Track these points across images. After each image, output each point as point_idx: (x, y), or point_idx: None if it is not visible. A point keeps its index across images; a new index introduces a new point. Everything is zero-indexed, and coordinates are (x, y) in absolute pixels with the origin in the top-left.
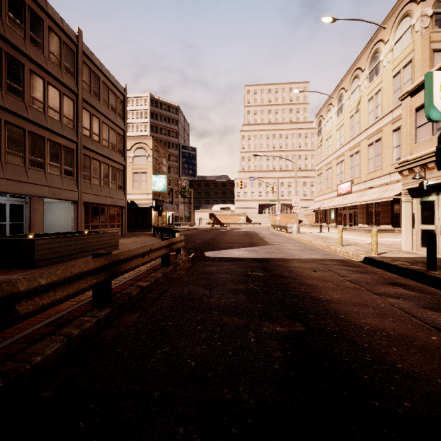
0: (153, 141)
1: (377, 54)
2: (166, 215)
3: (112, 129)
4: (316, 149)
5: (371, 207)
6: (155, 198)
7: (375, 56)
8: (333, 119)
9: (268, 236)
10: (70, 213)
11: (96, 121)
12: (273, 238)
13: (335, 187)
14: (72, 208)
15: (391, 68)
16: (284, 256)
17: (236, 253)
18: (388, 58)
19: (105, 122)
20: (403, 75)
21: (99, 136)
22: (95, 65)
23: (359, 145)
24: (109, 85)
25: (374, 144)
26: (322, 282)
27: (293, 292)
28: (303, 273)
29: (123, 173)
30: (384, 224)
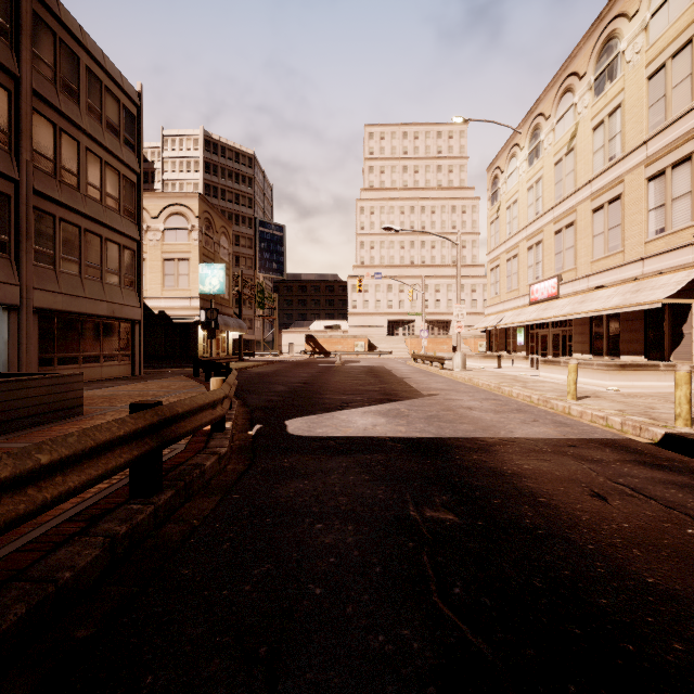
0: (201, 202)
1: (612, 42)
2: (227, 337)
3: (110, 166)
4: (488, 225)
5: (599, 322)
6: (205, 306)
7: (608, 45)
8: (522, 171)
9: (412, 376)
10: (3, 332)
11: (71, 145)
12: (423, 379)
13: (524, 289)
14: (5, 320)
15: (644, 62)
16: (473, 431)
17: (358, 421)
18: (637, 44)
19: (94, 151)
20: (671, 71)
21: (78, 177)
22: (67, 28)
23: (574, 211)
24: (104, 79)
25: (606, 207)
26: (693, 575)
27: (671, 692)
28: (578, 511)
29: (136, 257)
30: (629, 353)
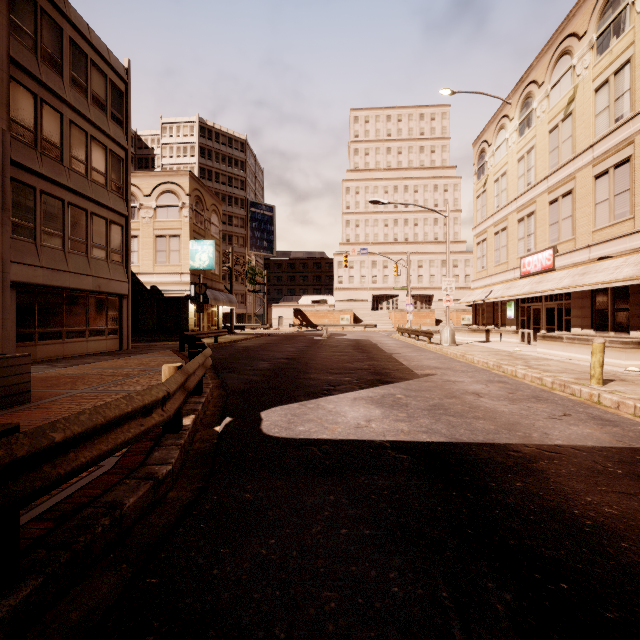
0: (191, 180)
1: None
2: (218, 311)
3: (97, 141)
4: (474, 199)
5: (602, 295)
6: (195, 281)
7: None
8: (511, 142)
9: (400, 351)
10: None
11: (53, 117)
12: (413, 355)
13: (514, 262)
14: None
15: None
16: (496, 433)
17: (348, 413)
18: None
19: (78, 125)
20: None
21: (61, 149)
22: None
23: (572, 179)
24: (89, 53)
25: (611, 172)
26: None
27: None
28: None
29: (124, 232)
30: None
